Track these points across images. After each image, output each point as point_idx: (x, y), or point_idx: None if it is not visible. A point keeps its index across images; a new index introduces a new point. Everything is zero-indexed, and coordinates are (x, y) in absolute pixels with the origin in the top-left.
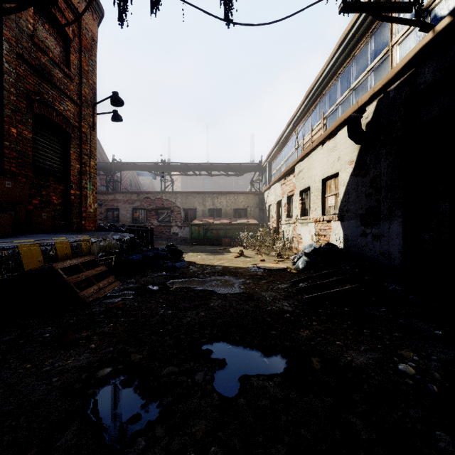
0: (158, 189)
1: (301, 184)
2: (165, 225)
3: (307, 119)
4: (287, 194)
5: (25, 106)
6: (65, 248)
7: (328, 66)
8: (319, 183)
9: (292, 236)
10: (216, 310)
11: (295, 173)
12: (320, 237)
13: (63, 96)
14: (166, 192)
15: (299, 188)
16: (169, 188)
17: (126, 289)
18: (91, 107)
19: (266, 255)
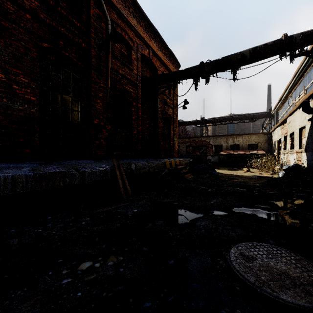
0: (196, 132)
1: (290, 130)
2: (203, 154)
3: (295, 89)
4: (284, 135)
5: (162, 116)
6: (178, 162)
7: (304, 62)
8: (298, 130)
9: (286, 161)
10: (229, 183)
11: (287, 122)
12: (298, 161)
13: (169, 107)
14: (204, 136)
15: (289, 132)
16: (205, 133)
17: (196, 177)
18: (176, 107)
19: (266, 172)
